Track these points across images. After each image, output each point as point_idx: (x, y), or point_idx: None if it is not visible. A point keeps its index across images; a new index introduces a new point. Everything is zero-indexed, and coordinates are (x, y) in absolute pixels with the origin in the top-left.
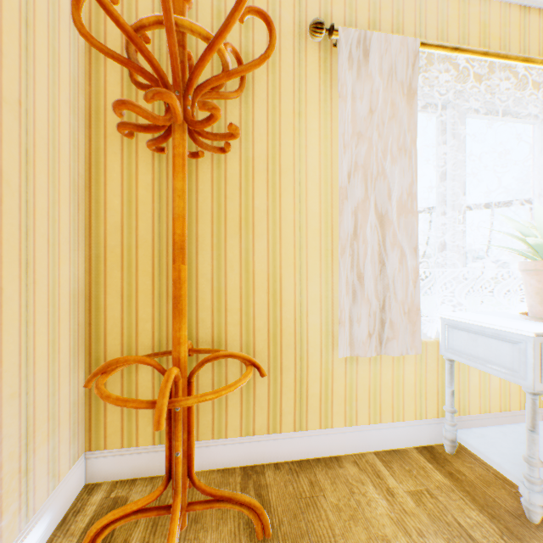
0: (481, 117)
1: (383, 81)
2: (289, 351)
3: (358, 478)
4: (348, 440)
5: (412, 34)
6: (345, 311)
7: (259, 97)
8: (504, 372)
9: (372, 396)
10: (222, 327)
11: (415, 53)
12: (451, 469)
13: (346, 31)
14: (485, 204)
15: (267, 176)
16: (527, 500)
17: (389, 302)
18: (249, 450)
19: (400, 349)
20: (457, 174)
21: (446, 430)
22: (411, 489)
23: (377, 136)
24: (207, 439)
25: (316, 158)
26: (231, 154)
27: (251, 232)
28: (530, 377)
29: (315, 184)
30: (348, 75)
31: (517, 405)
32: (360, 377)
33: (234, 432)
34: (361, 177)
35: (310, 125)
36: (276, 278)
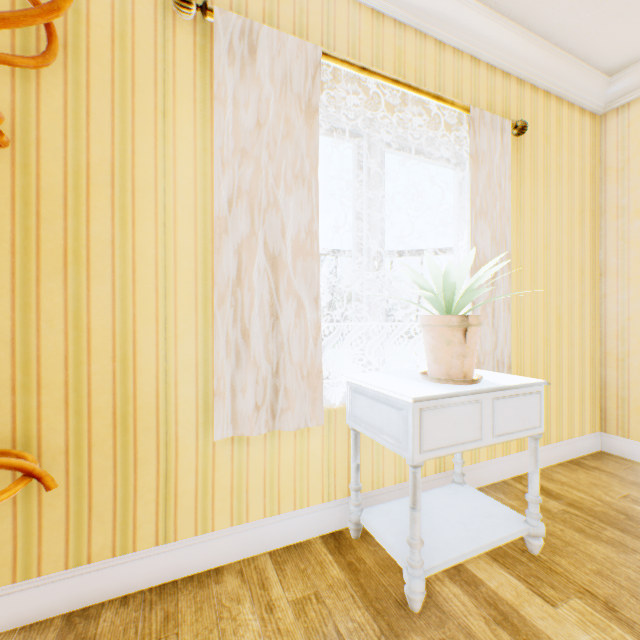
0: (401, 154)
1: (275, 90)
2: (149, 437)
3: (236, 594)
4: (235, 543)
5: (319, 42)
6: (226, 379)
7: (99, 78)
8: (392, 443)
9: (268, 482)
10: (33, 412)
11: (316, 64)
12: (353, 558)
13: (226, 15)
14: (415, 251)
15: (113, 192)
16: (408, 587)
17: (283, 364)
18: (81, 586)
19: (298, 421)
20: (374, 214)
21: (351, 512)
22: (298, 597)
23: (267, 156)
24: (4, 584)
25: (190, 175)
26: (49, 155)
27: (85, 272)
28: (411, 449)
29: (188, 210)
30: (228, 72)
31: (433, 468)
32: (252, 461)
33: (55, 564)
34: (247, 207)
35: (182, 130)
36: (127, 337)
